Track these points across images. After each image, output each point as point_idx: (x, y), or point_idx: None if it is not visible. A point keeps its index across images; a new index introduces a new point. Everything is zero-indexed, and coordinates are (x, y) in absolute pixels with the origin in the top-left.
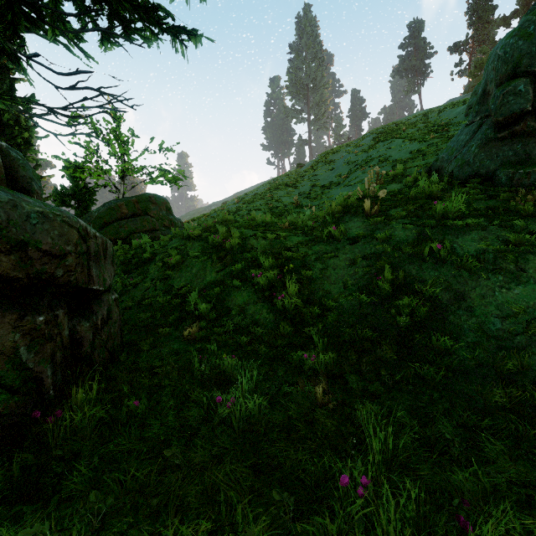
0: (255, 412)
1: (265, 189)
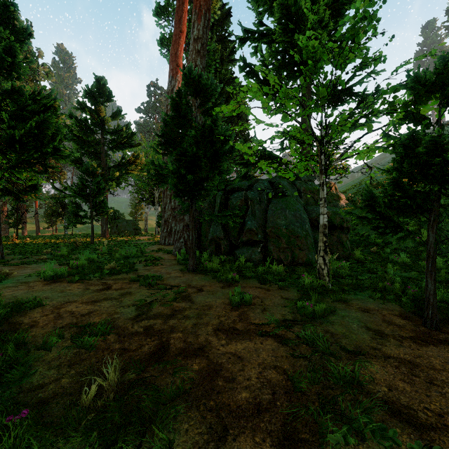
0: (405, 261)
1: None
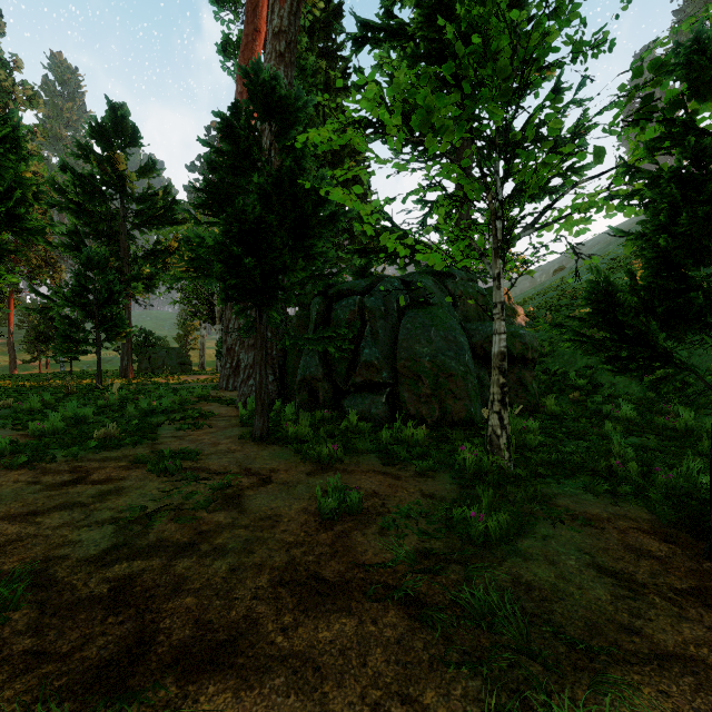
0: (630, 416)
1: None
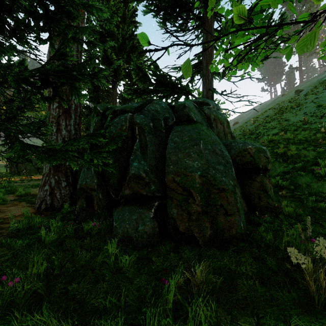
0: None
1: (272, 113)
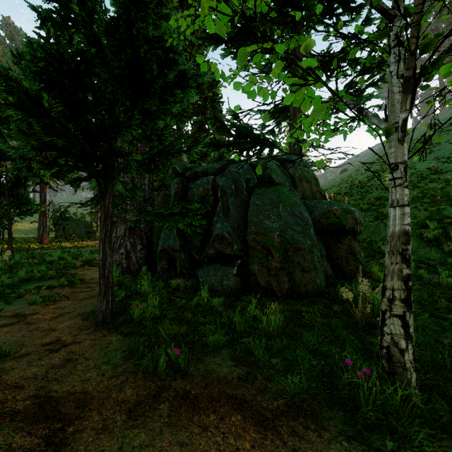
0: (450, 282)
1: None
